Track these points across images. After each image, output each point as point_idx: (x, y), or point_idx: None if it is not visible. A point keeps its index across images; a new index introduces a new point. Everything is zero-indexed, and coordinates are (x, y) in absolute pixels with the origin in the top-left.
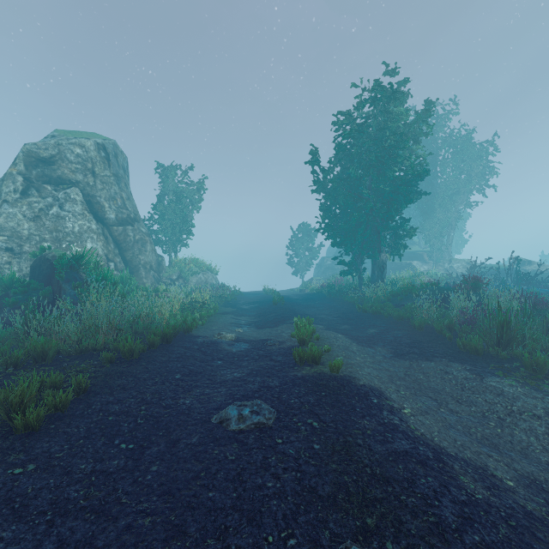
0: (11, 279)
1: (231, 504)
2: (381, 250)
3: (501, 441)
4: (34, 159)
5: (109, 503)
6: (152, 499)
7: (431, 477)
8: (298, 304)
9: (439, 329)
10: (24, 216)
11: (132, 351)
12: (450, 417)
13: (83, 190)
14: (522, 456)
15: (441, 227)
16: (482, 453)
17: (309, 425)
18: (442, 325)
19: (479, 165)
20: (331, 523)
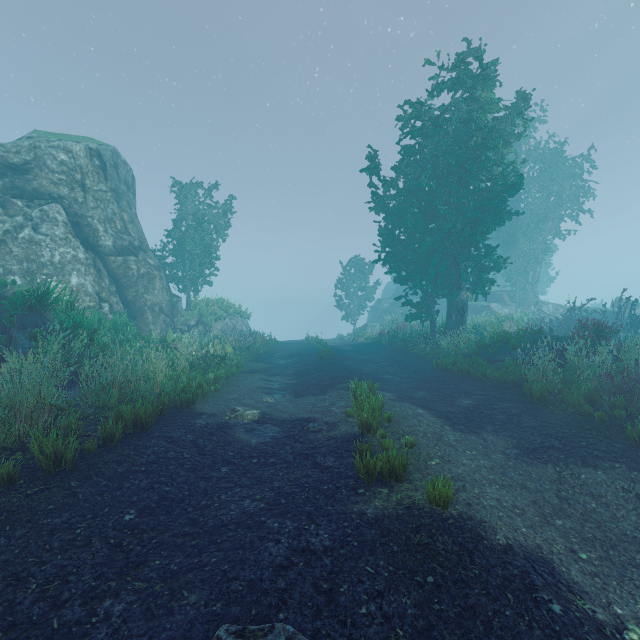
0: None
1: None
2: (460, 286)
3: None
4: (1, 165)
5: None
6: None
7: None
8: (352, 357)
9: (576, 403)
10: None
11: (58, 456)
12: None
13: (69, 207)
14: None
15: (525, 261)
16: None
17: None
18: (579, 396)
19: (571, 185)
20: None
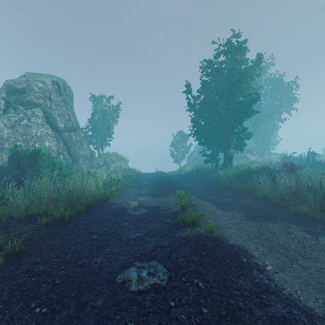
0: None
1: None
2: (230, 147)
3: None
4: (12, 89)
5: None
6: None
7: None
8: (178, 180)
9: (274, 199)
10: (5, 125)
11: (63, 217)
12: (303, 272)
13: (43, 109)
14: None
15: (264, 134)
16: None
17: (195, 286)
18: (276, 196)
19: (286, 96)
20: None
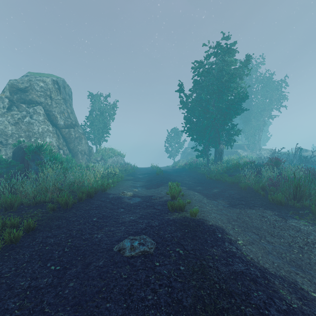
0: None
1: (121, 313)
2: (220, 142)
3: (303, 263)
4: (15, 89)
5: (35, 312)
6: (66, 309)
7: (260, 291)
8: (171, 174)
9: (256, 189)
10: (9, 122)
11: (67, 203)
12: (268, 246)
13: (44, 107)
14: None
15: (254, 130)
16: (292, 271)
17: (177, 253)
18: (258, 187)
19: (276, 94)
20: None
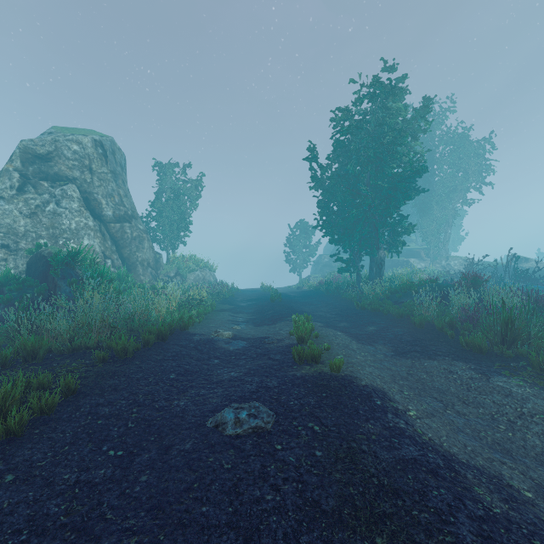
0: (6, 276)
1: (226, 521)
2: (379, 247)
3: (513, 446)
4: (31, 155)
5: (92, 519)
6: (139, 515)
7: (443, 488)
8: (296, 301)
9: (440, 327)
10: (20, 213)
11: (126, 349)
12: (458, 419)
13: (80, 186)
14: (538, 463)
15: (438, 225)
16: (495, 460)
17: (310, 430)
18: (443, 323)
19: (476, 162)
20: (337, 543)
